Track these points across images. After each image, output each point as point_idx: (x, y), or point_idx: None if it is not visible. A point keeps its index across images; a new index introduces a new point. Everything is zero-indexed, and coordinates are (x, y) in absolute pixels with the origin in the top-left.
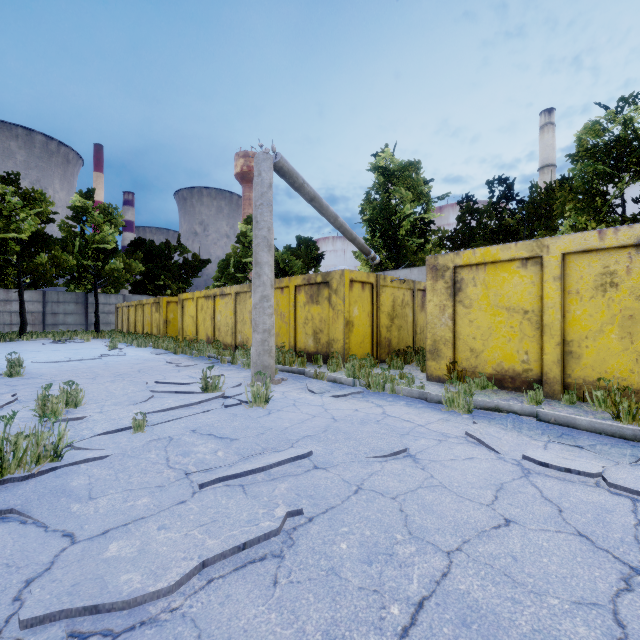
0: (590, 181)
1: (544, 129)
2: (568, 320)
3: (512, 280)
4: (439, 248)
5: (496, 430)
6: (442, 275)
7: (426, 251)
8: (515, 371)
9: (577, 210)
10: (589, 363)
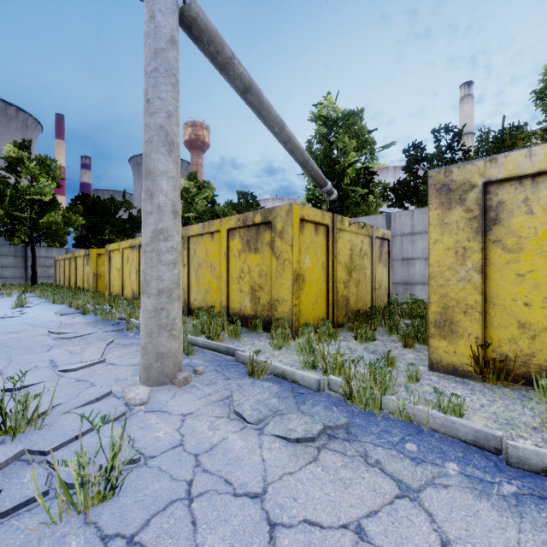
0: None
1: (464, 100)
2: None
3: None
4: (382, 200)
5: None
6: (460, 198)
7: (368, 203)
8: None
9: None
10: None
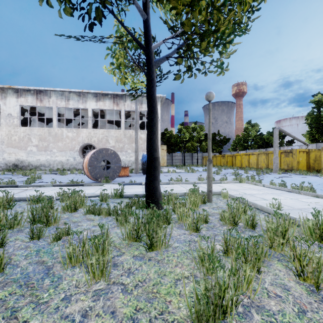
0: None
1: None
2: None
3: None
4: None
5: None
6: None
7: None
8: None
9: None
10: None
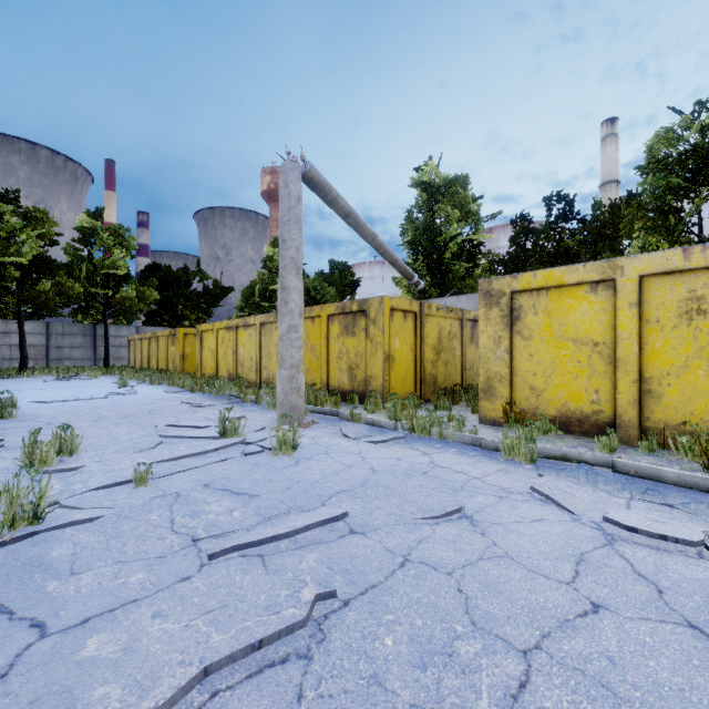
0: (662, 196)
1: (606, 141)
2: (646, 353)
3: (579, 307)
4: (490, 273)
5: (567, 484)
6: (497, 302)
7: (475, 277)
8: (583, 413)
9: (647, 229)
10: (672, 404)
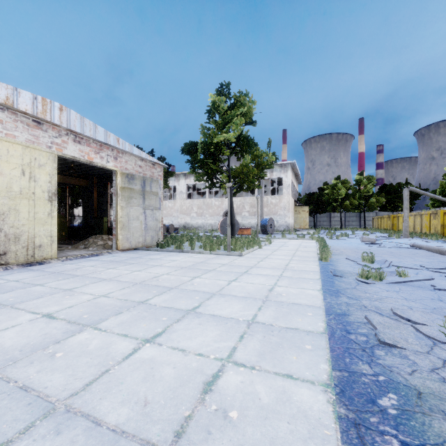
0: None
1: None
2: None
3: None
4: None
5: (429, 241)
6: None
7: None
8: None
9: None
10: None
